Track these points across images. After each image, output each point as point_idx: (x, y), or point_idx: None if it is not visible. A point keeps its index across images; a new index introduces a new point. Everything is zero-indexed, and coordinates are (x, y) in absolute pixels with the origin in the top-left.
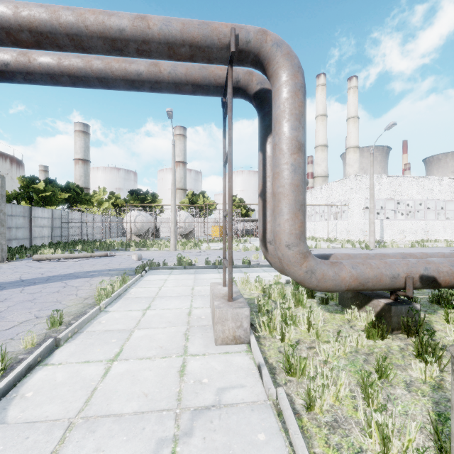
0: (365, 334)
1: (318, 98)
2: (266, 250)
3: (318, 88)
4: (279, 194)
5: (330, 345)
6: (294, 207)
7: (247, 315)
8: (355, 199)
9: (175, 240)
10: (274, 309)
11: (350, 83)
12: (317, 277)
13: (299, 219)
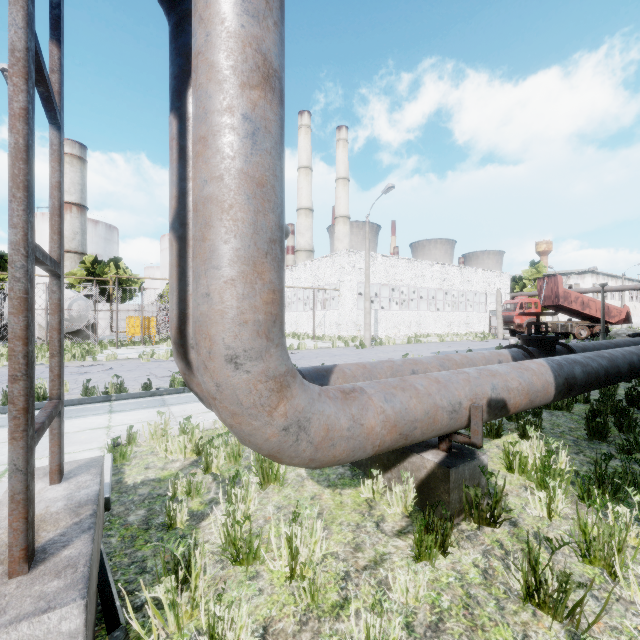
0: (425, 570)
1: (301, 143)
2: (188, 366)
3: (301, 129)
4: (206, 203)
5: None
6: (252, 244)
7: (70, 632)
8: (347, 282)
9: None
10: (214, 506)
11: (339, 133)
12: (313, 437)
13: (265, 280)
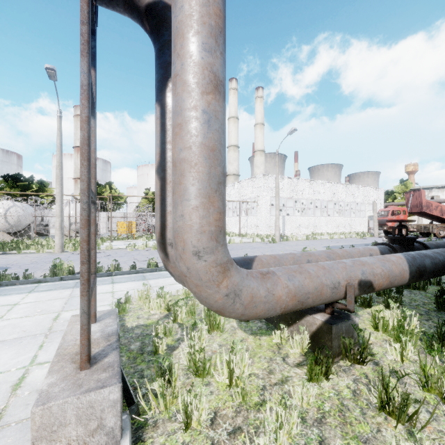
0: (313, 386)
1: (230, 100)
2: (166, 256)
3: (230, 91)
4: (181, 162)
5: (270, 438)
6: (208, 186)
7: (114, 400)
8: (263, 197)
9: (62, 238)
10: (180, 342)
11: (257, 92)
12: (243, 301)
13: (215, 207)
